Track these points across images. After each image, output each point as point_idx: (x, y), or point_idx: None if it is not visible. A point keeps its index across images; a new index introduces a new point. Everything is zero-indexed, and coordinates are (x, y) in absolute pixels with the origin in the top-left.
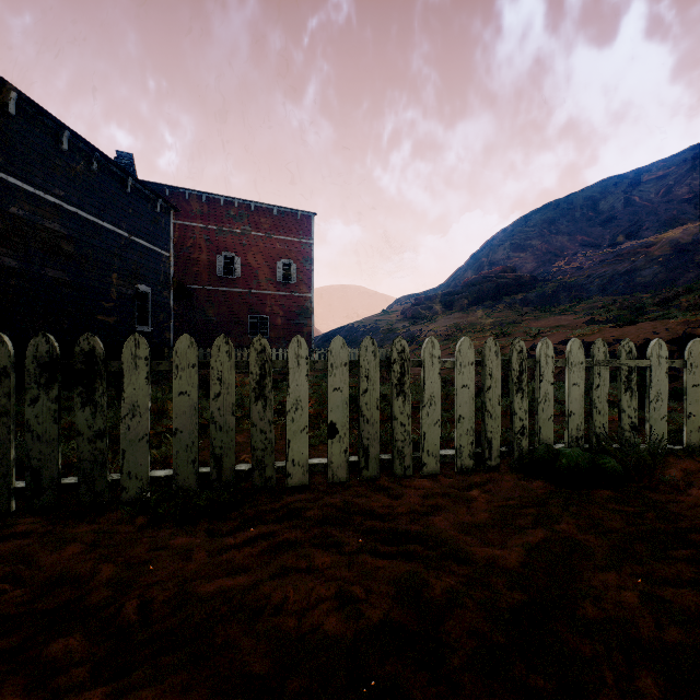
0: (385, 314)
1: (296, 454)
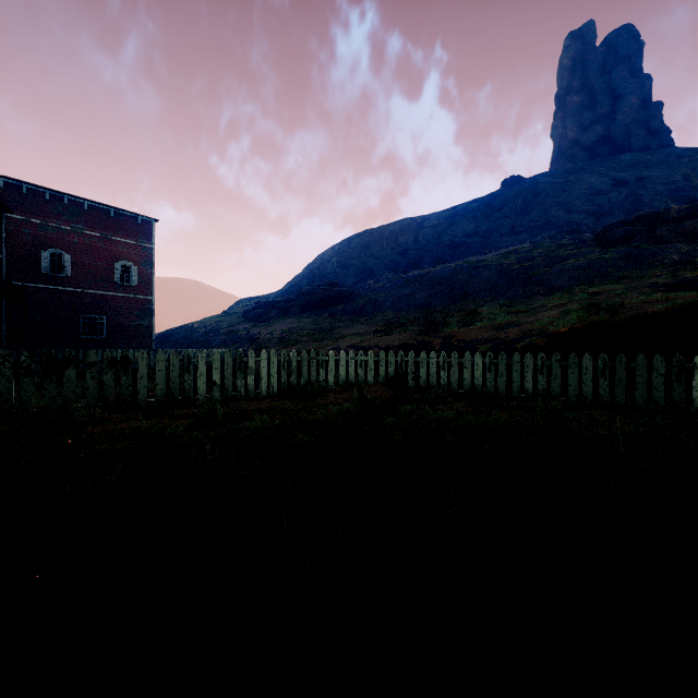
0: (227, 315)
1: (202, 392)
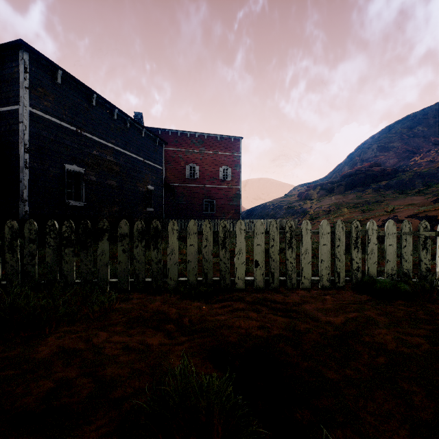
0: (287, 197)
1: (240, 274)
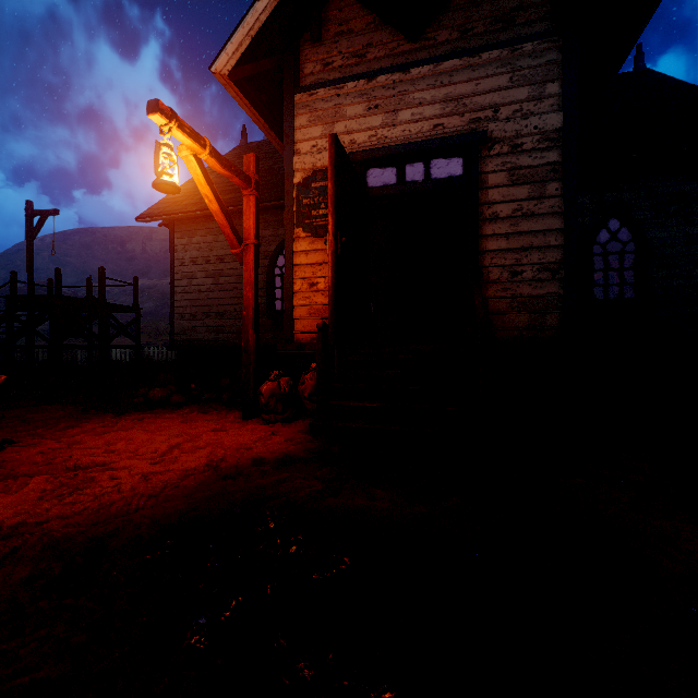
0: None
1: None
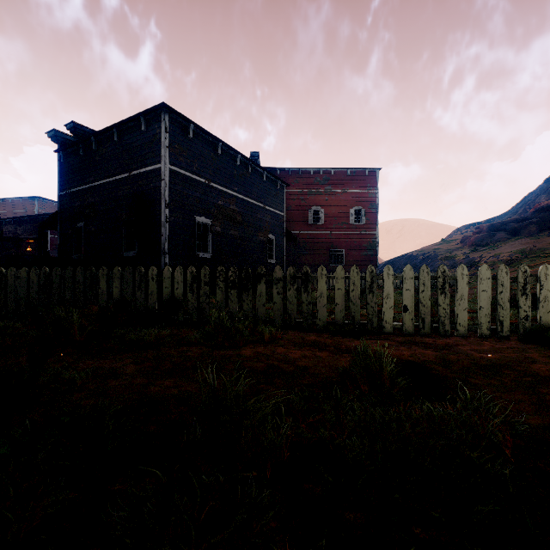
0: (444, 243)
1: (387, 318)
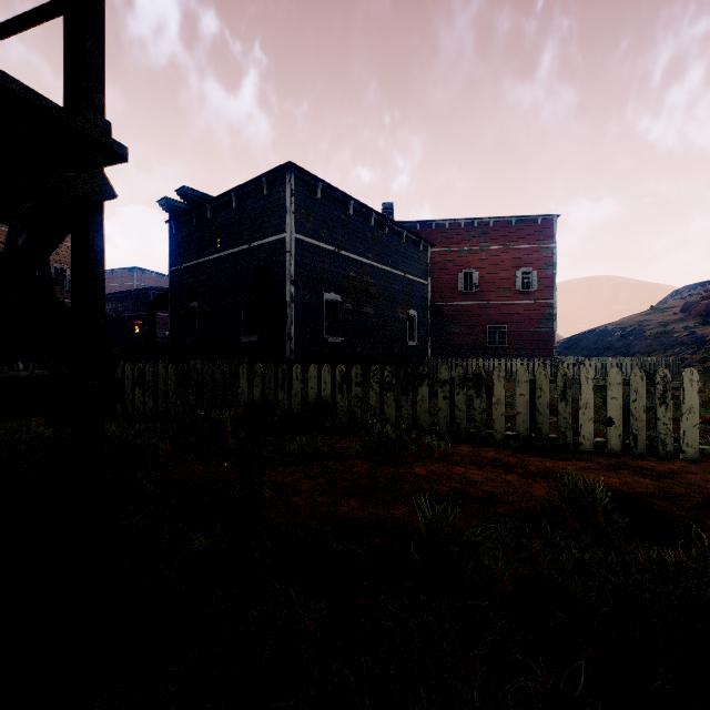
0: (654, 312)
1: (585, 433)
